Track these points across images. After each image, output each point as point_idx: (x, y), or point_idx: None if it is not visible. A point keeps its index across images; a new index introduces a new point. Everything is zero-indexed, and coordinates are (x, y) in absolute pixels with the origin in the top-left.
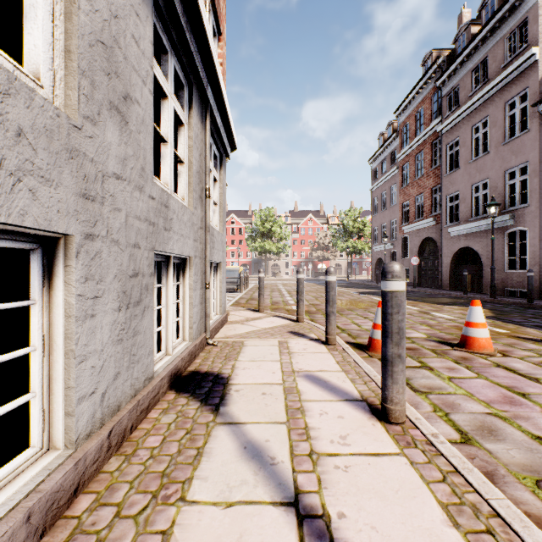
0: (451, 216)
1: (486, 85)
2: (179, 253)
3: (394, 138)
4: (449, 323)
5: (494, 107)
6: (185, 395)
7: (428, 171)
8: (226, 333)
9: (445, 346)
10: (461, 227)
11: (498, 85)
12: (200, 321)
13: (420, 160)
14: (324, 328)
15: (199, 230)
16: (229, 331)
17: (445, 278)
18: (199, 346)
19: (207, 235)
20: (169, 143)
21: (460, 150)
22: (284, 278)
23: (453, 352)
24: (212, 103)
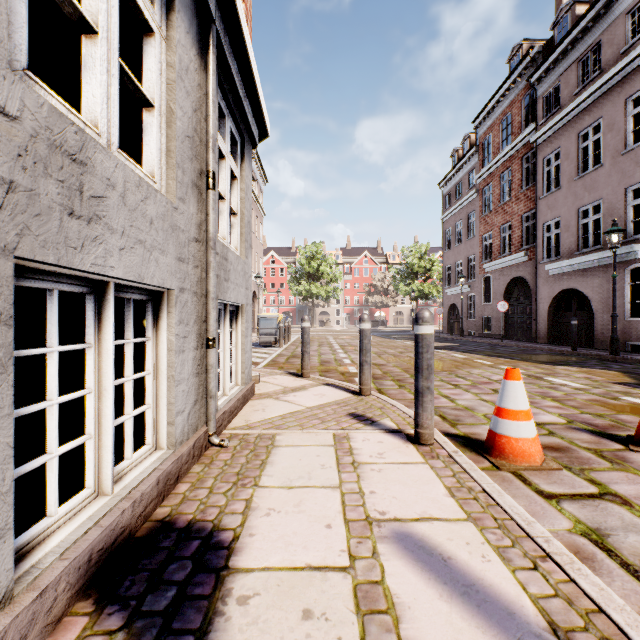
0: (549, 249)
1: (599, 78)
2: (128, 277)
3: (472, 154)
4: (582, 394)
5: (611, 106)
6: (112, 621)
7: (518, 193)
8: (249, 417)
9: (610, 443)
10: (563, 263)
11: (616, 76)
12: (194, 406)
13: (506, 180)
14: (404, 407)
15: (192, 244)
16: (255, 413)
17: (540, 328)
18: (189, 455)
19: (210, 255)
20: (103, 37)
21: (561, 164)
22: (334, 328)
23: (634, 457)
24: (220, 30)
